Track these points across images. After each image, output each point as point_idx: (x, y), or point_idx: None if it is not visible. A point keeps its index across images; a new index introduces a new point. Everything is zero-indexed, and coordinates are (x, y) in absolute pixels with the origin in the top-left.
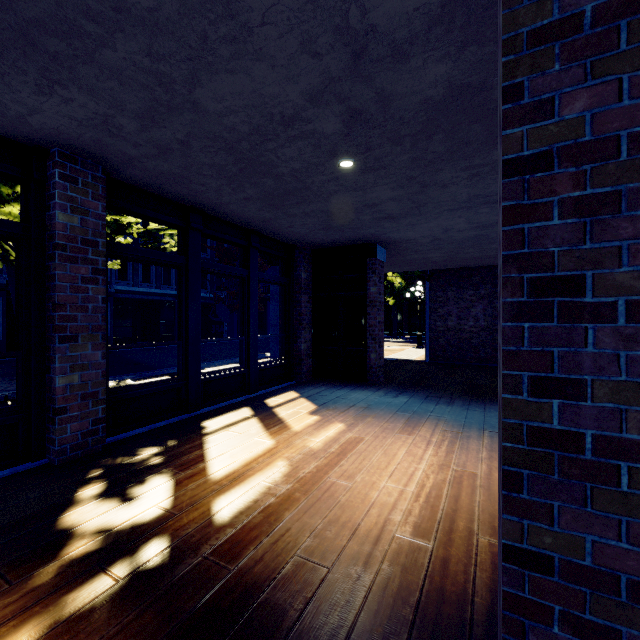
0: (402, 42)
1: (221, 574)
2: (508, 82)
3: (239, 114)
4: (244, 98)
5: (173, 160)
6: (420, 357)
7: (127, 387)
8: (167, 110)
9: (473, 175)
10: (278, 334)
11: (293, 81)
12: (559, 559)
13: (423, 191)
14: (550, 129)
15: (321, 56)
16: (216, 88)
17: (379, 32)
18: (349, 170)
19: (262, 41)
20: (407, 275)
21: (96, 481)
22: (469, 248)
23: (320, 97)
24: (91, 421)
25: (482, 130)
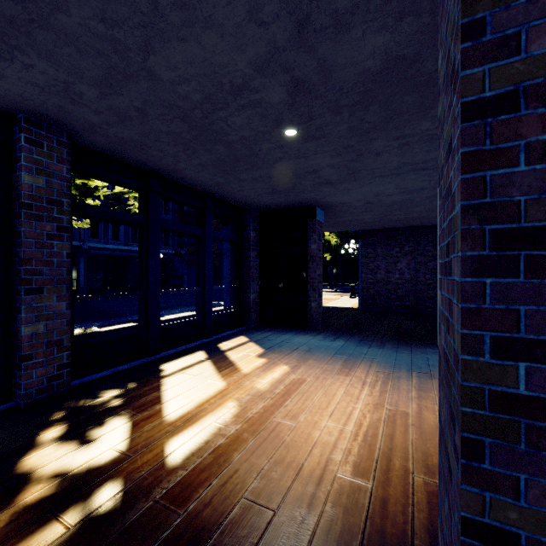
0: (343, 12)
1: (170, 519)
2: (468, 18)
3: (191, 83)
4: (196, 67)
5: (132, 127)
6: (353, 305)
7: (91, 334)
8: (124, 78)
9: (403, 144)
10: (230, 285)
11: (241, 50)
12: (526, 537)
13: (358, 159)
14: (516, 67)
15: (267, 25)
16: (169, 56)
17: (322, 1)
18: (293, 138)
19: (211, 8)
20: (342, 234)
21: (58, 424)
22: (396, 211)
23: (266, 67)
24: (56, 366)
25: (413, 101)
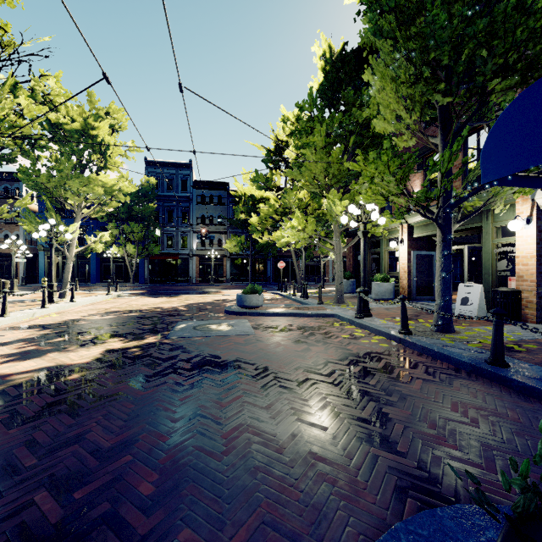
0: None
1: None
2: None
3: None
4: None
5: None
6: None
7: None
8: None
9: None
10: None
11: None
12: None
13: None
14: None
15: None
16: None
17: None
18: None
19: None
20: None
21: None
22: None
23: None
24: None
25: None
